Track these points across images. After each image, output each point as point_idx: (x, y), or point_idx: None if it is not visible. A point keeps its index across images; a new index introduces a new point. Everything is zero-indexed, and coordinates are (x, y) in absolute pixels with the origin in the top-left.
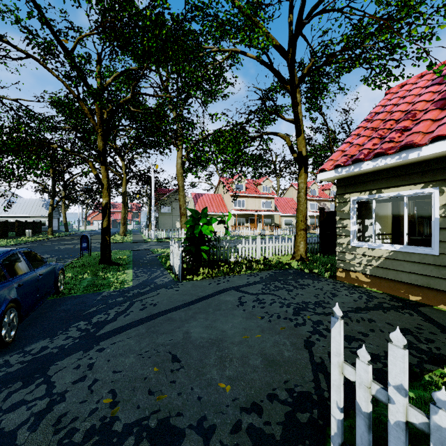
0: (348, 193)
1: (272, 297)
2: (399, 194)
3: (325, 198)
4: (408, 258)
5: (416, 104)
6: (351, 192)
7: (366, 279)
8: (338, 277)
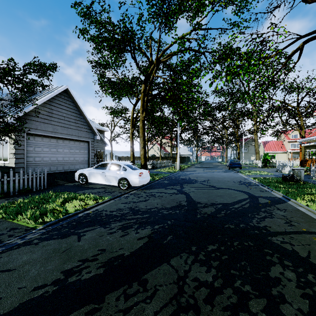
0: (306, 149)
1: None
2: (312, 150)
3: None
4: None
5: None
6: (307, 149)
7: None
8: None
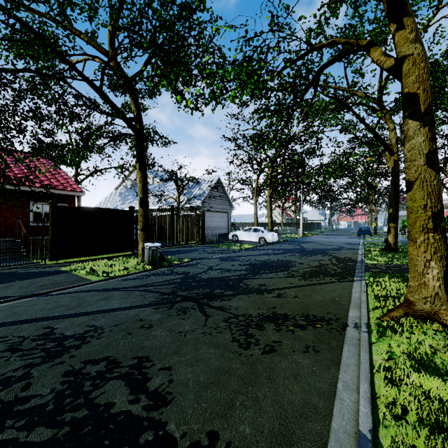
0: None
1: None
2: None
3: None
4: None
5: None
6: None
7: None
8: None
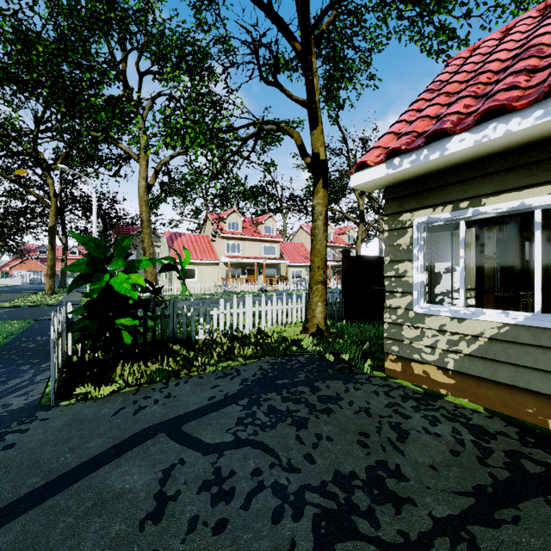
0: (407, 211)
1: (255, 463)
2: (524, 204)
3: (341, 244)
4: (545, 340)
5: (532, 40)
6: (414, 209)
7: (447, 378)
8: (387, 370)
